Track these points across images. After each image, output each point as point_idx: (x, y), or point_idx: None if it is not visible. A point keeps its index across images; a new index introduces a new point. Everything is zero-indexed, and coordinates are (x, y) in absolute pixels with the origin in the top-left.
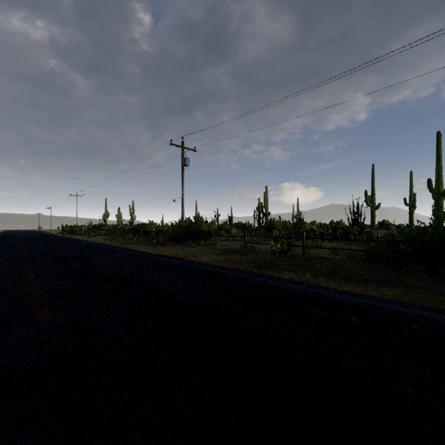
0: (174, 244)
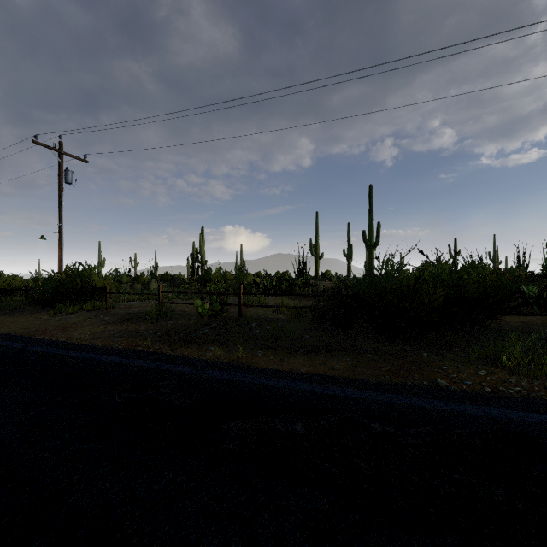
0: (35, 309)
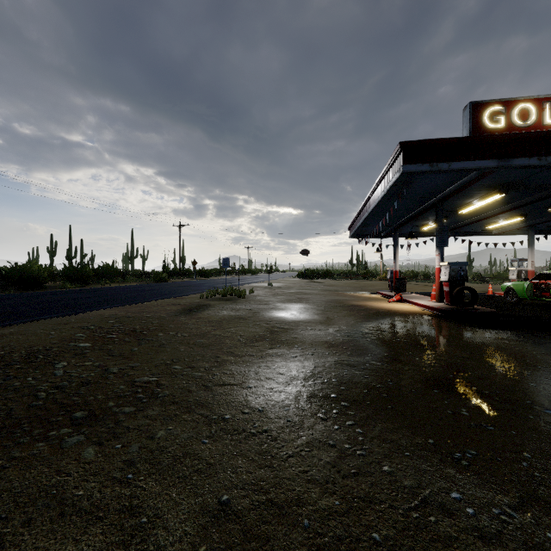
0: None
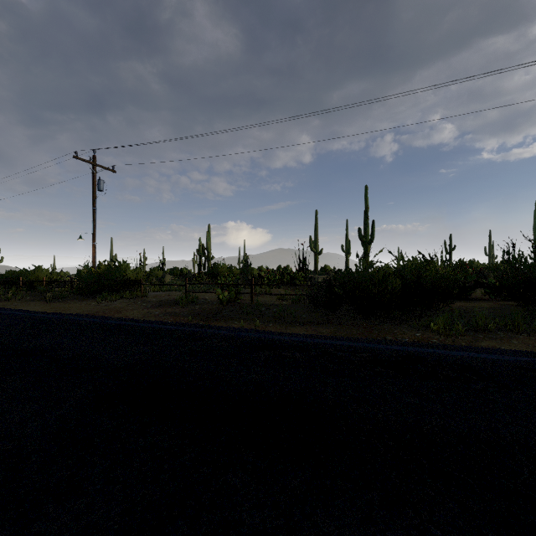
0: (82, 298)
